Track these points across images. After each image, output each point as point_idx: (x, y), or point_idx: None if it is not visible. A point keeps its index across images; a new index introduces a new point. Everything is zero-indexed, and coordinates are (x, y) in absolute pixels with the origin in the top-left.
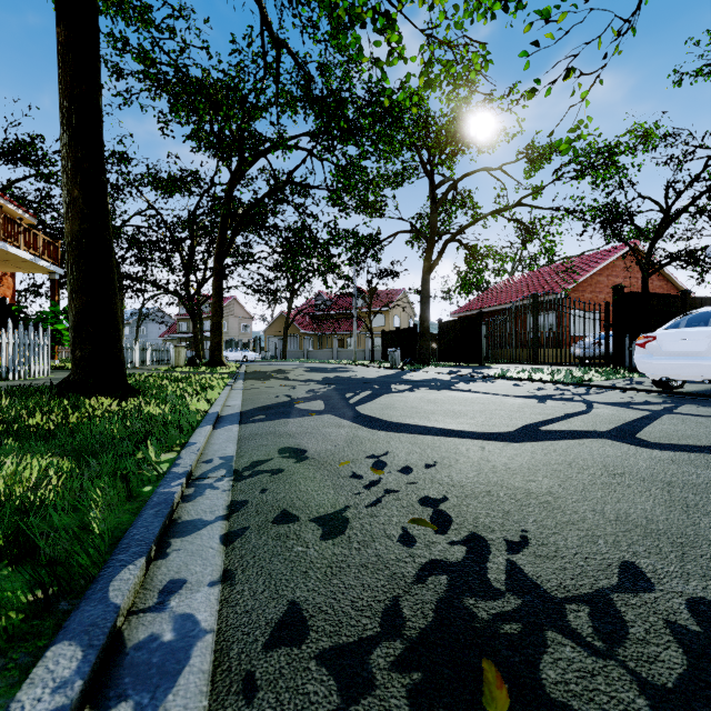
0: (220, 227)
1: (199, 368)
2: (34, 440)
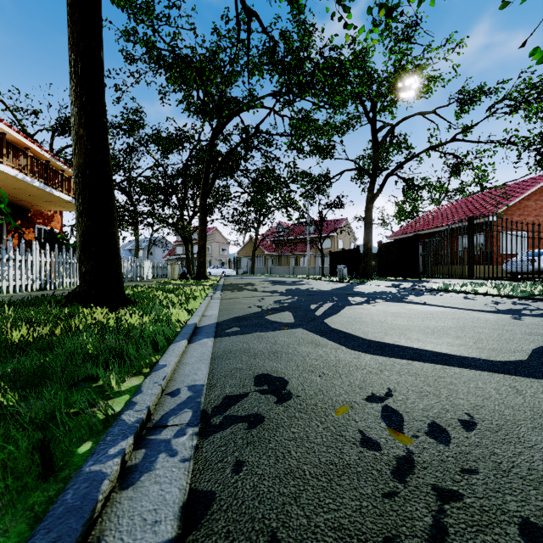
0: (204, 171)
1: (188, 281)
2: (4, 357)
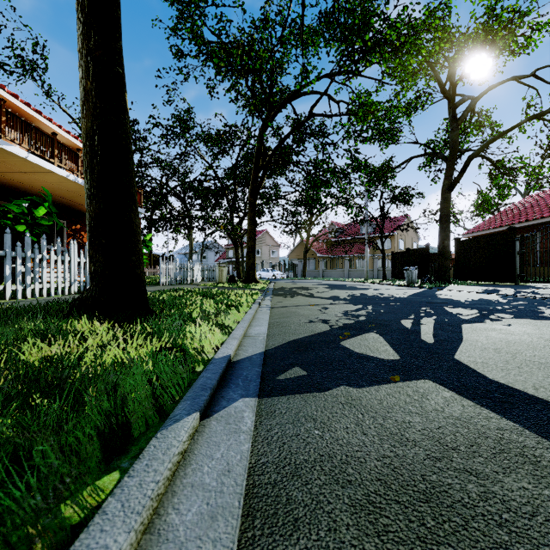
0: (253, 166)
1: (236, 284)
2: None
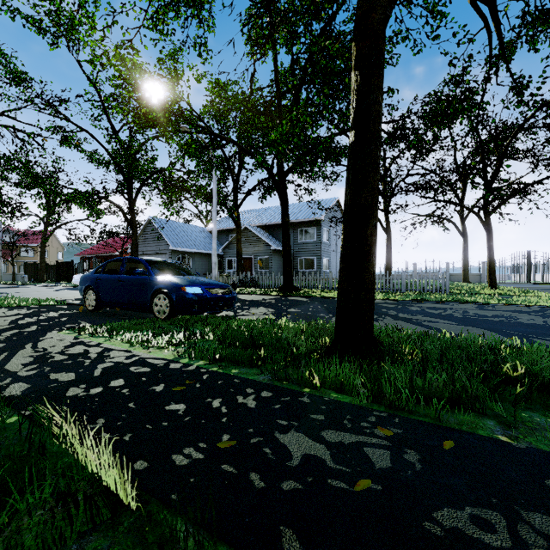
0: None
1: None
2: None
